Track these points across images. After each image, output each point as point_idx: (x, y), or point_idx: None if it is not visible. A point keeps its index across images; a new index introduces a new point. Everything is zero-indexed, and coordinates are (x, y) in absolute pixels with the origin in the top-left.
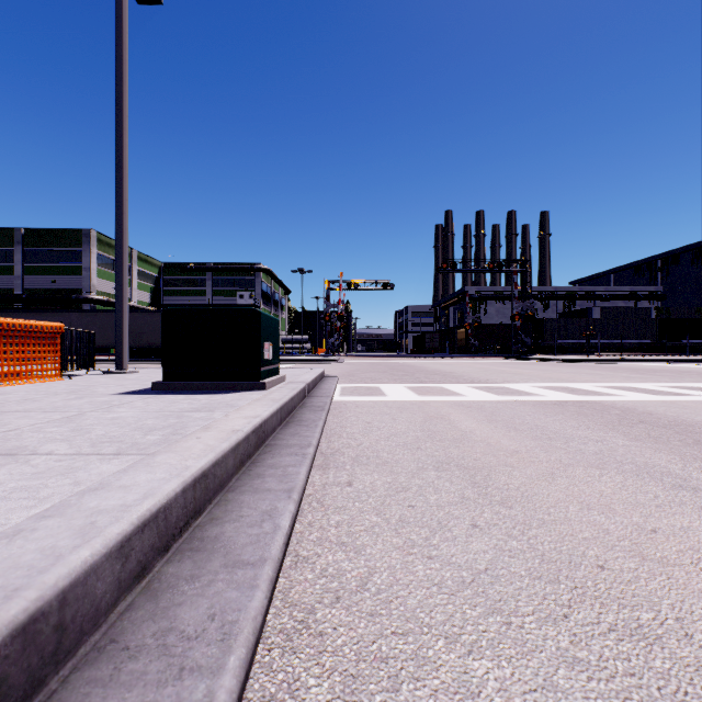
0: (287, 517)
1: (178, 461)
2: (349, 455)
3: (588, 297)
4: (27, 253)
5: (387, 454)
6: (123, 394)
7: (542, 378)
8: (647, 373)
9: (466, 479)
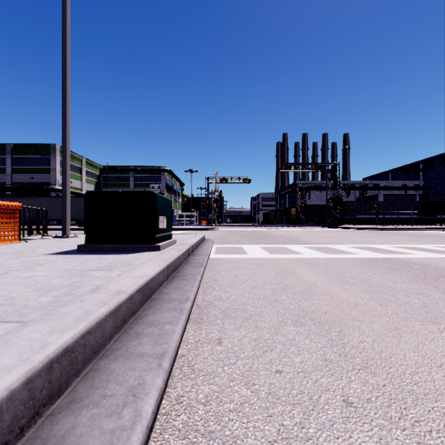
0: (152, 397)
1: (42, 335)
2: (220, 308)
3: (375, 188)
4: (15, 160)
5: (251, 307)
6: (53, 254)
7: (352, 241)
8: (421, 237)
9: (323, 336)
